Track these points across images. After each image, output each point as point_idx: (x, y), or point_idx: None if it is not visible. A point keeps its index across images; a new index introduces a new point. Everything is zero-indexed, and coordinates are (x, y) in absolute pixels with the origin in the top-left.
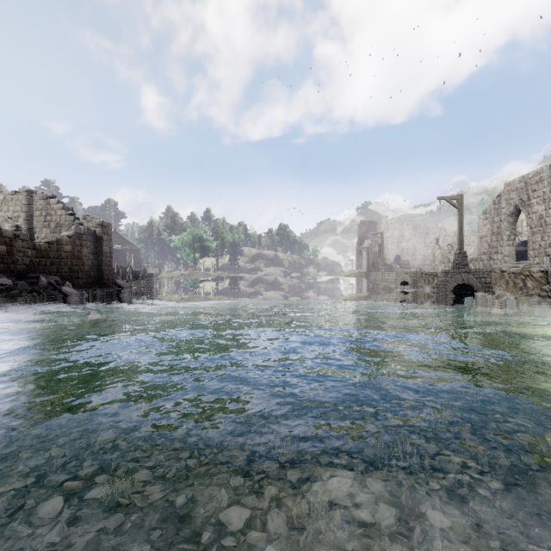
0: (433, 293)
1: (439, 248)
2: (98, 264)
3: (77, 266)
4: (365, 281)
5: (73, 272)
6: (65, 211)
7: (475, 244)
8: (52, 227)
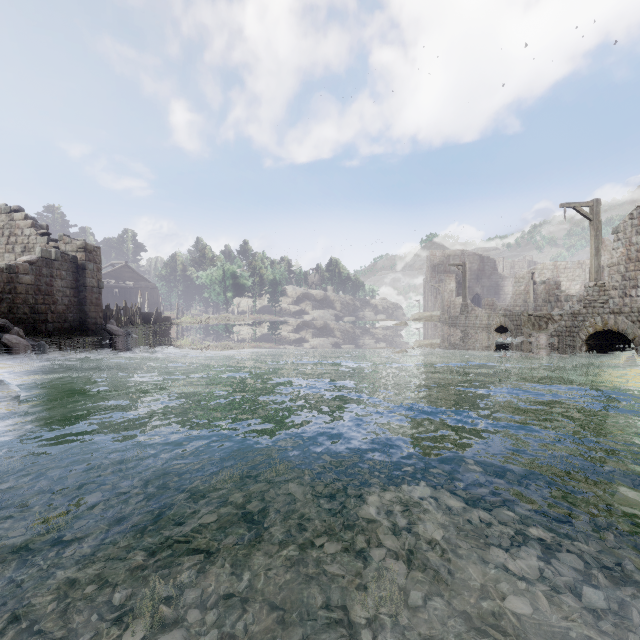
0: (554, 343)
1: (543, 282)
2: (80, 303)
3: (44, 305)
4: (439, 327)
5: (38, 313)
6: (36, 230)
7: (582, 279)
8: (17, 252)
